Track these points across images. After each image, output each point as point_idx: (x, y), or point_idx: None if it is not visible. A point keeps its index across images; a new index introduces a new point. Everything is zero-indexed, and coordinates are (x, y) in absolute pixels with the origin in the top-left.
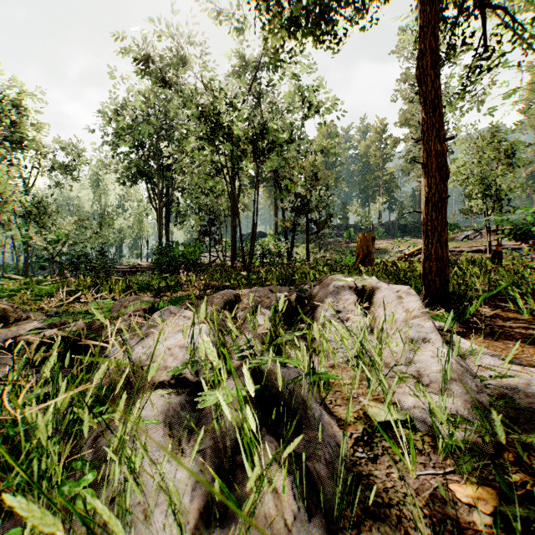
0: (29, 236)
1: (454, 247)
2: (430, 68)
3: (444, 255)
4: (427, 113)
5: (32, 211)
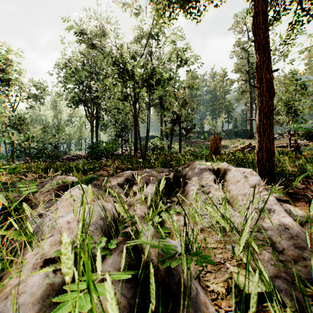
0: (10, 137)
1: None
2: (262, 23)
3: (271, 148)
4: (260, 54)
5: (15, 122)
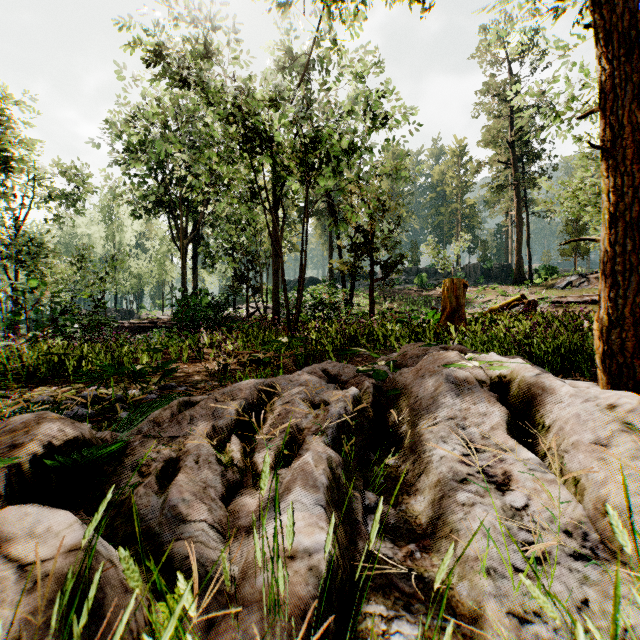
0: None
1: (559, 296)
2: None
3: None
4: (612, 57)
5: (21, 250)
